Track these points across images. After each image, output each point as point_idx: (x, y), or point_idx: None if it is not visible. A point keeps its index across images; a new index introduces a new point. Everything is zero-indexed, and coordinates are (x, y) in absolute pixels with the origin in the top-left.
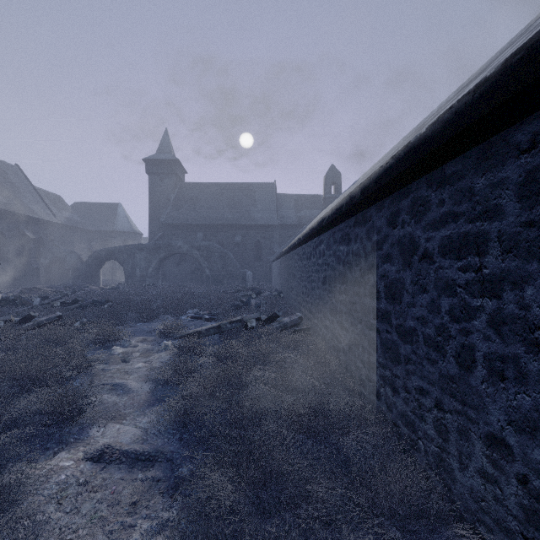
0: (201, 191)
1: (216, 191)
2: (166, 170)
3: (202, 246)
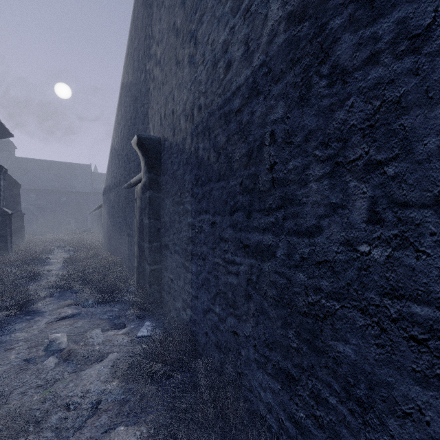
0: (32, 164)
1: (45, 166)
2: (0, 147)
3: (38, 204)
